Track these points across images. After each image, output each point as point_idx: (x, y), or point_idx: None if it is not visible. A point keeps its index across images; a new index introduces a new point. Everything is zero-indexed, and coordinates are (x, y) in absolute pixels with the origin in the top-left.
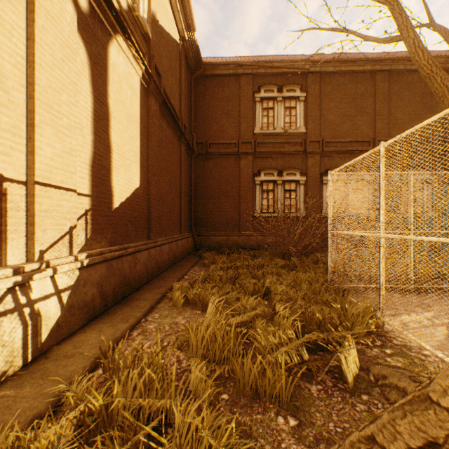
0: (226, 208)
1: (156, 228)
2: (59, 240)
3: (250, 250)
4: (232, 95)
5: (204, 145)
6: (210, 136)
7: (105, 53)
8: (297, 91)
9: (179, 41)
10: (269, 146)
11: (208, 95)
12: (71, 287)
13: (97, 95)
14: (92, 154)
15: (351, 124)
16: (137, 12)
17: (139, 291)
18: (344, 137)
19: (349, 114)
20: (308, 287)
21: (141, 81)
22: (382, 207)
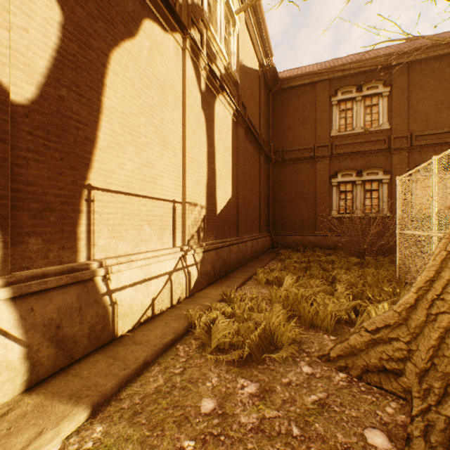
0: (302, 210)
1: (242, 228)
2: (194, 234)
3: (325, 249)
4: (308, 102)
5: (280, 153)
6: (286, 144)
7: (213, 111)
8: (379, 87)
9: (258, 68)
10: (347, 147)
11: (284, 106)
12: (201, 262)
13: (209, 140)
14: (207, 180)
15: (449, 112)
16: (230, 70)
17: (233, 273)
18: (440, 127)
19: (447, 101)
20: (371, 278)
21: (232, 117)
22: (433, 210)
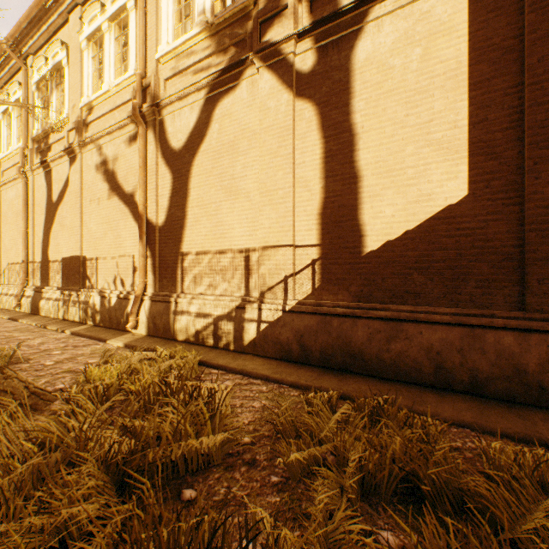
0: None
1: None
2: (276, 286)
3: None
4: None
5: None
6: None
7: (346, 69)
8: None
9: None
10: None
11: None
12: (270, 323)
13: (331, 132)
14: (323, 201)
15: None
16: None
17: (381, 381)
18: None
19: None
20: None
21: None
22: None
